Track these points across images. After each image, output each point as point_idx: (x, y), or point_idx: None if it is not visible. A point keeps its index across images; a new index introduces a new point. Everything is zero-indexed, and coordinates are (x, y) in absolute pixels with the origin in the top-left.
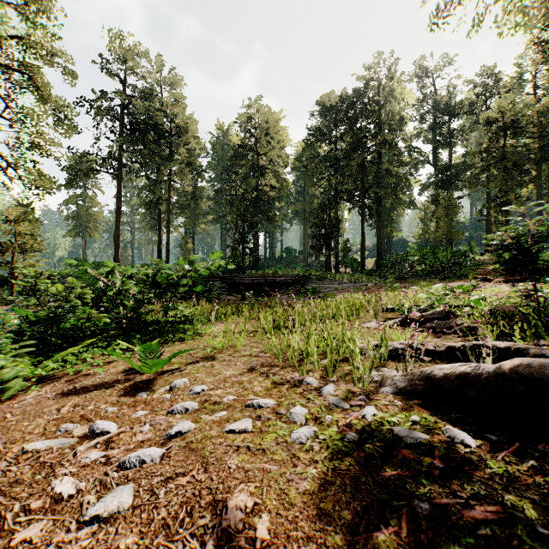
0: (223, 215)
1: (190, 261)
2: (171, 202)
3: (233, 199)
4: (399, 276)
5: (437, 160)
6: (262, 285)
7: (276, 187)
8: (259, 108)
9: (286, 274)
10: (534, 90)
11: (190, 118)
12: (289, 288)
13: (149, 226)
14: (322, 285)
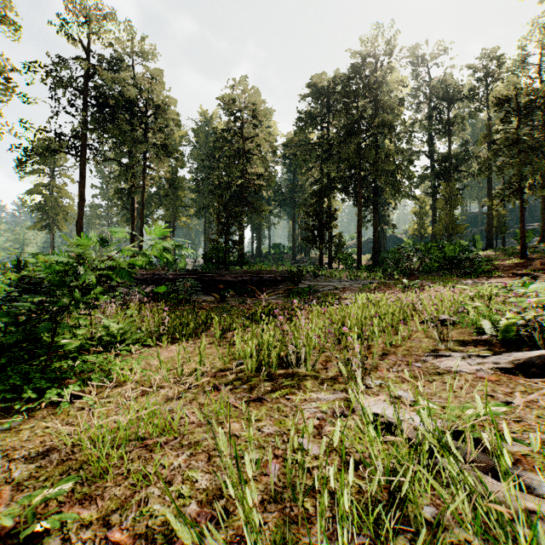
0: (205, 206)
1: (102, 238)
2: (150, 193)
3: (216, 188)
4: (404, 273)
5: (434, 151)
6: (247, 283)
7: (264, 175)
8: (244, 87)
9: (275, 271)
10: (539, 75)
11: (167, 96)
12: (279, 287)
13: (125, 218)
14: (318, 283)
